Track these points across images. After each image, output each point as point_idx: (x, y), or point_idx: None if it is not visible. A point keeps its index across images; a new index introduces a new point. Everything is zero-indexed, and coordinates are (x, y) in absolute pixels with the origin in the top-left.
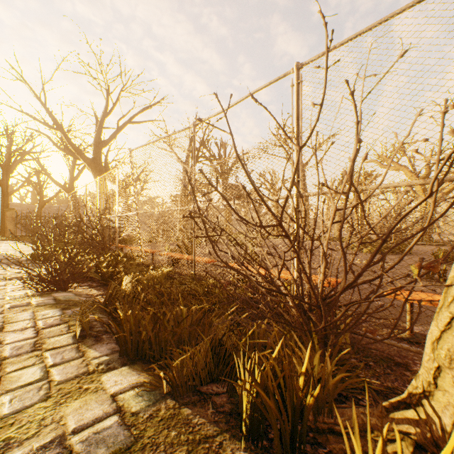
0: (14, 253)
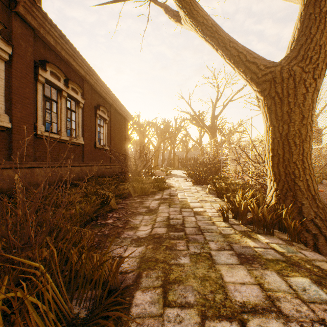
0: (181, 174)
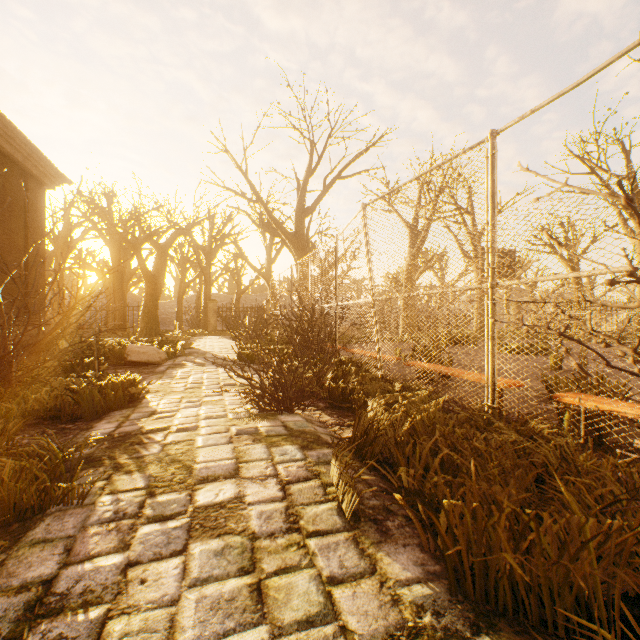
0: (220, 351)
